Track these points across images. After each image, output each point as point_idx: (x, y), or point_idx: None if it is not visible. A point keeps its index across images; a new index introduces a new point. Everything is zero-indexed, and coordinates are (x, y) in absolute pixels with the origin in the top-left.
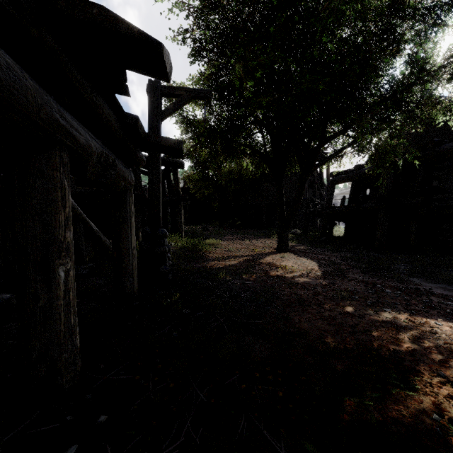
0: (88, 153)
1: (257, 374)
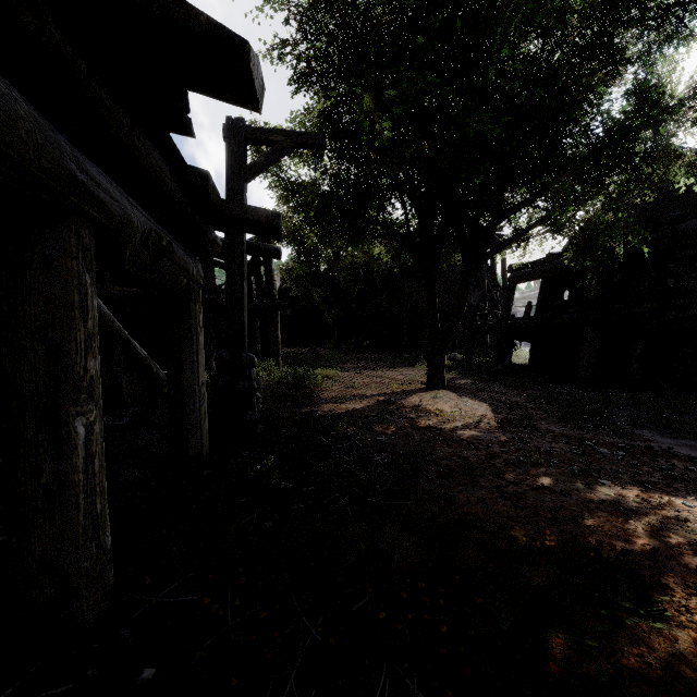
0: (125, 230)
1: (405, 593)
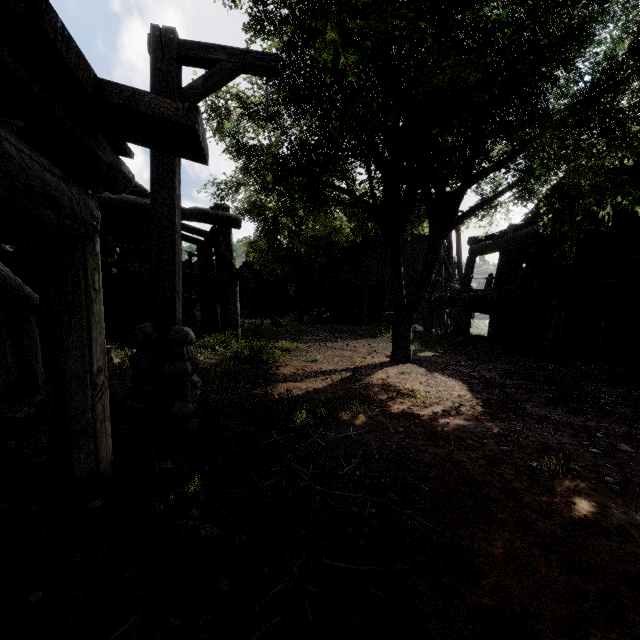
0: None
1: None
